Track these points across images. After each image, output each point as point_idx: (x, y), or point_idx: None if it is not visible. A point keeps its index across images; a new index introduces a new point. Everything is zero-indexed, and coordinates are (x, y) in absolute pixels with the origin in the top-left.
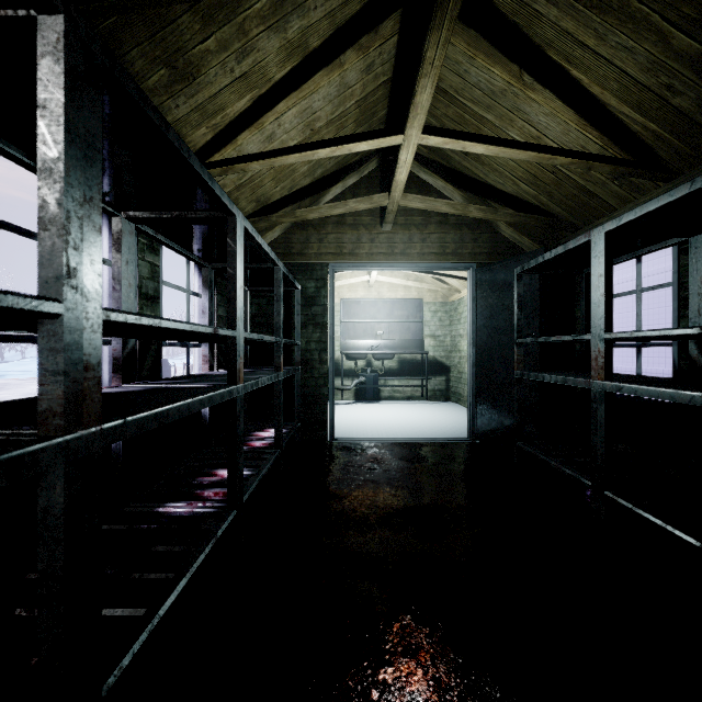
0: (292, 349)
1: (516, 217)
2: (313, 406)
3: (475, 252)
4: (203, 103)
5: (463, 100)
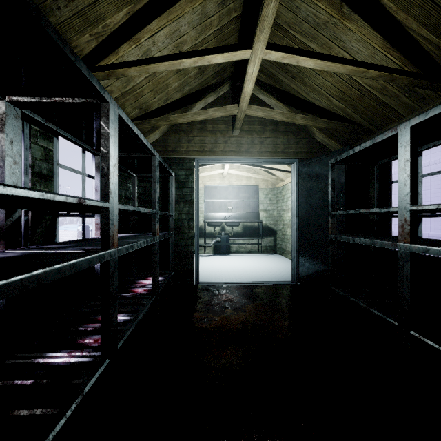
0: (168, 219)
1: (329, 124)
2: (183, 259)
3: (297, 151)
4: (84, 9)
5: (294, 33)
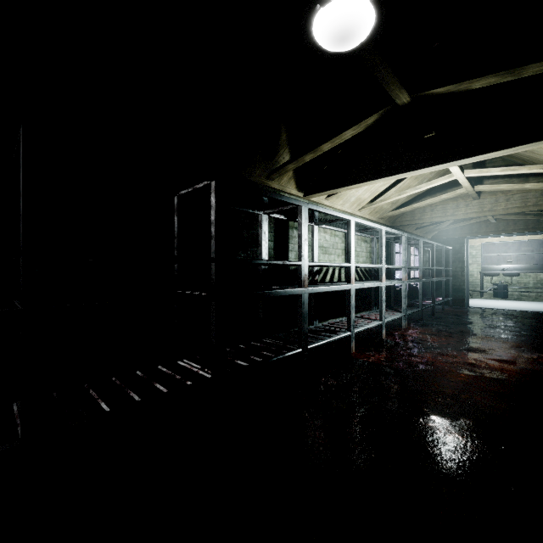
0: (448, 271)
1: None
2: (458, 293)
3: None
4: None
5: None
